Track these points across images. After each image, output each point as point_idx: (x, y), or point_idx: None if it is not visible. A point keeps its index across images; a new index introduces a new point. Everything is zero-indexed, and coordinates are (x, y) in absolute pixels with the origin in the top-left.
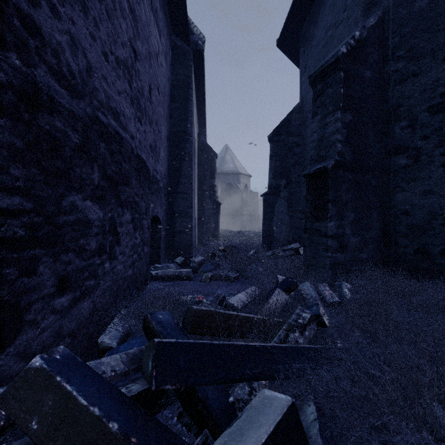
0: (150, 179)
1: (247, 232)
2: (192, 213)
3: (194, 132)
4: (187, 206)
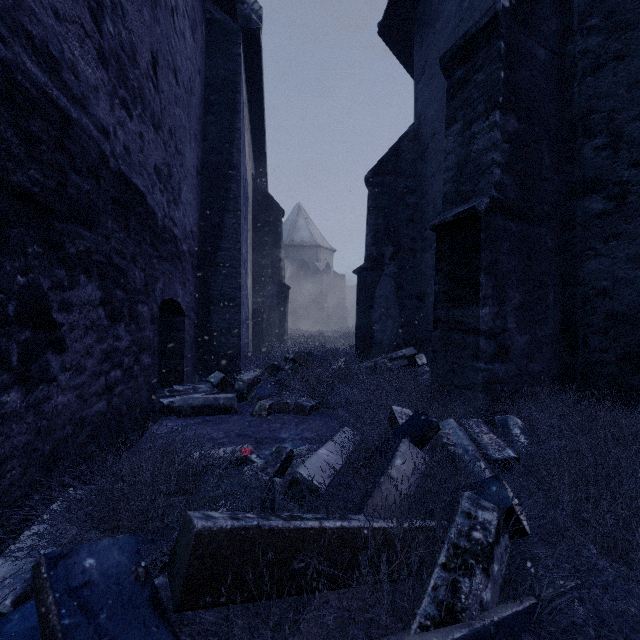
0: (157, 231)
1: (329, 333)
2: (241, 300)
3: (245, 169)
4: (232, 288)
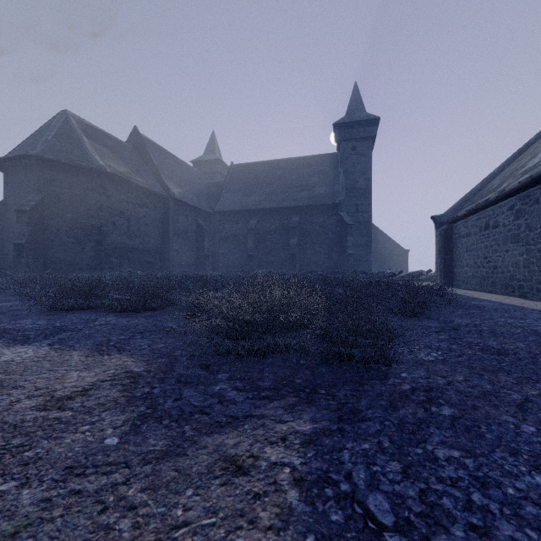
0: None
1: None
2: None
3: None
4: None
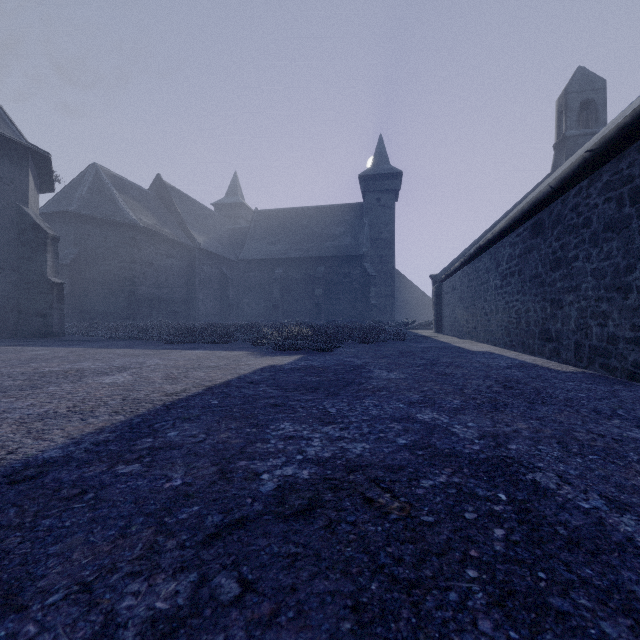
0: None
1: None
2: None
3: None
4: None
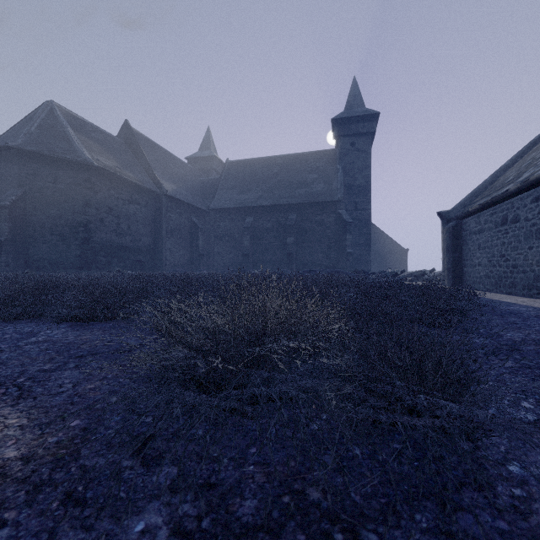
0: None
1: None
2: None
3: None
4: None
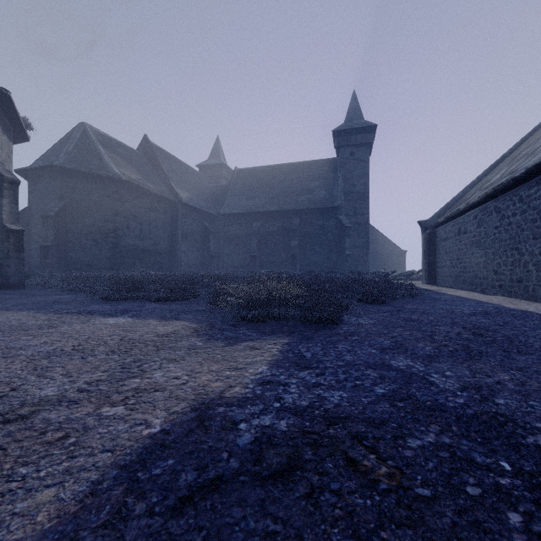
0: None
1: None
2: None
3: None
4: None
